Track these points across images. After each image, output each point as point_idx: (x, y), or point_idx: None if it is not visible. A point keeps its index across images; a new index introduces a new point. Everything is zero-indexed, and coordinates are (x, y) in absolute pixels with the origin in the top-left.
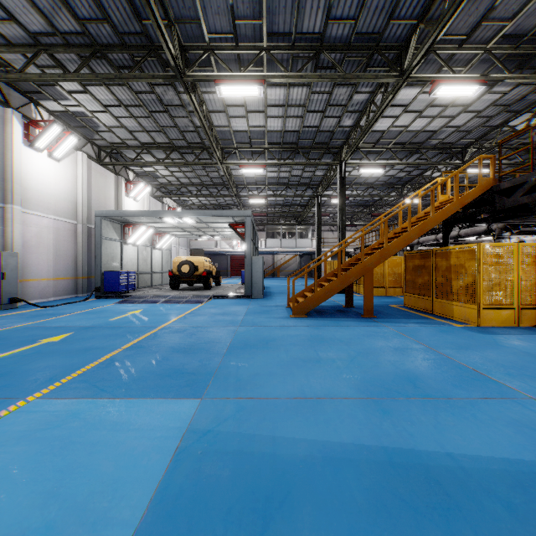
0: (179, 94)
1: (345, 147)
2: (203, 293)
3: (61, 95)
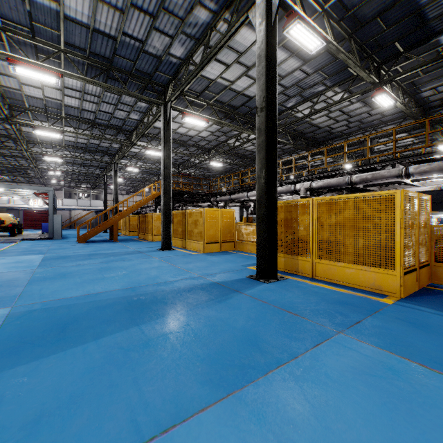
0: None
1: (117, 155)
2: (14, 238)
3: None
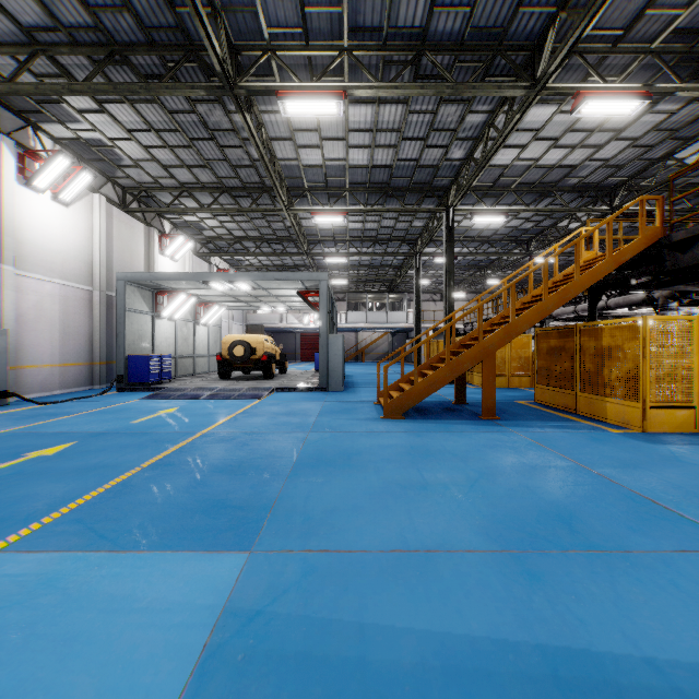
0: (229, 114)
1: (453, 188)
2: (263, 384)
3: (69, 116)
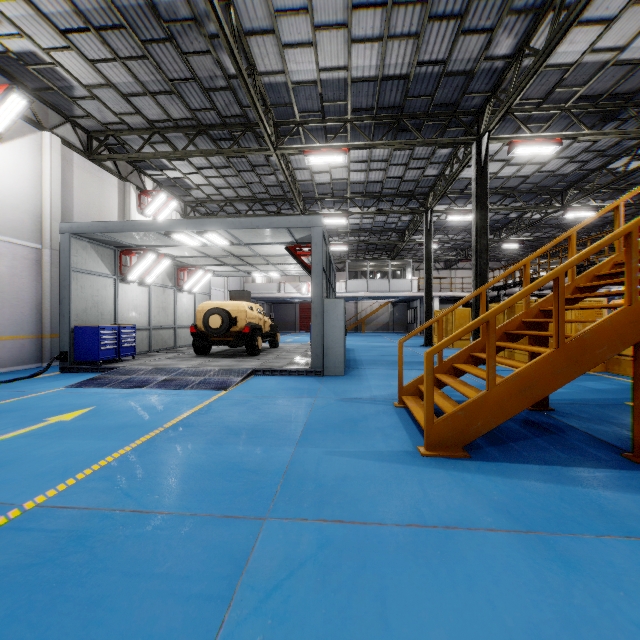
0: None
1: (489, 108)
2: (241, 364)
3: None
